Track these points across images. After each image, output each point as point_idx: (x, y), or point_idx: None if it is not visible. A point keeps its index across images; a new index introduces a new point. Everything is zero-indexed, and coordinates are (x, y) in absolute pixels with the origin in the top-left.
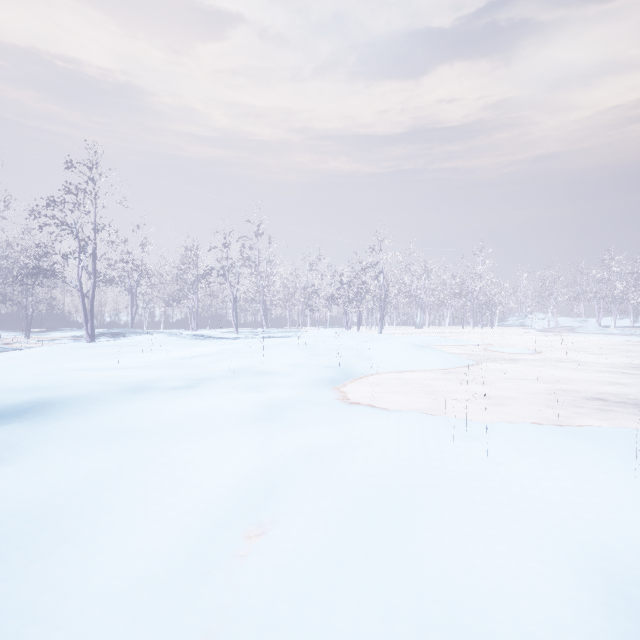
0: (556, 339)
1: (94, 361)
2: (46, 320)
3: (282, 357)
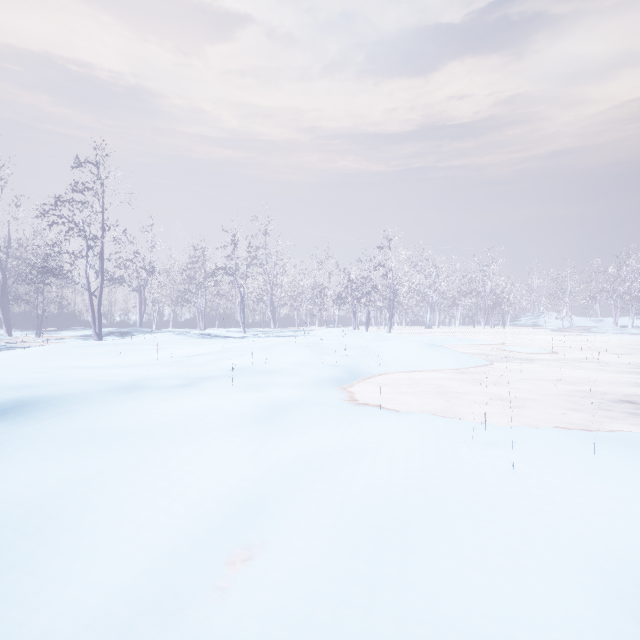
0: (572, 339)
1: (96, 359)
2: (58, 319)
3: (287, 356)
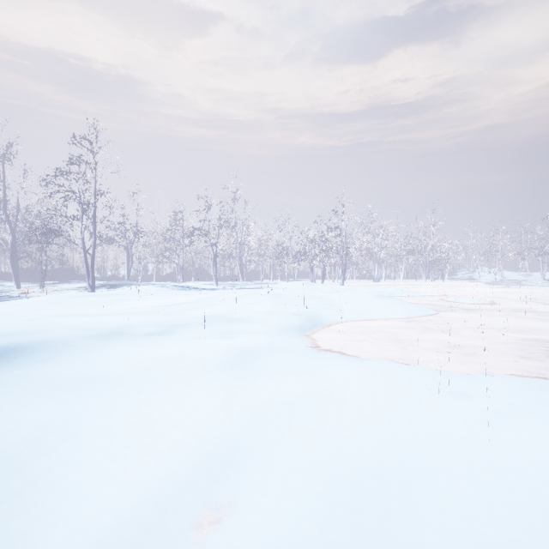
0: (506, 291)
1: (86, 308)
2: (59, 274)
3: (254, 305)
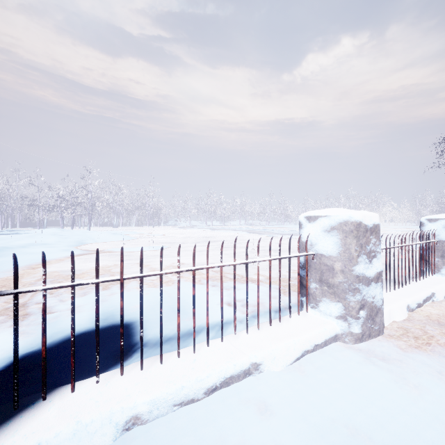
0: (180, 231)
1: None
2: None
3: (47, 238)
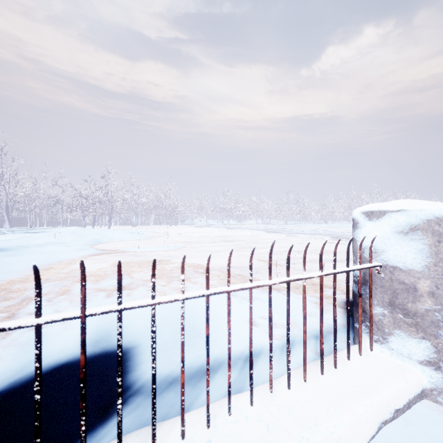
0: (197, 230)
1: None
2: None
3: (65, 237)
